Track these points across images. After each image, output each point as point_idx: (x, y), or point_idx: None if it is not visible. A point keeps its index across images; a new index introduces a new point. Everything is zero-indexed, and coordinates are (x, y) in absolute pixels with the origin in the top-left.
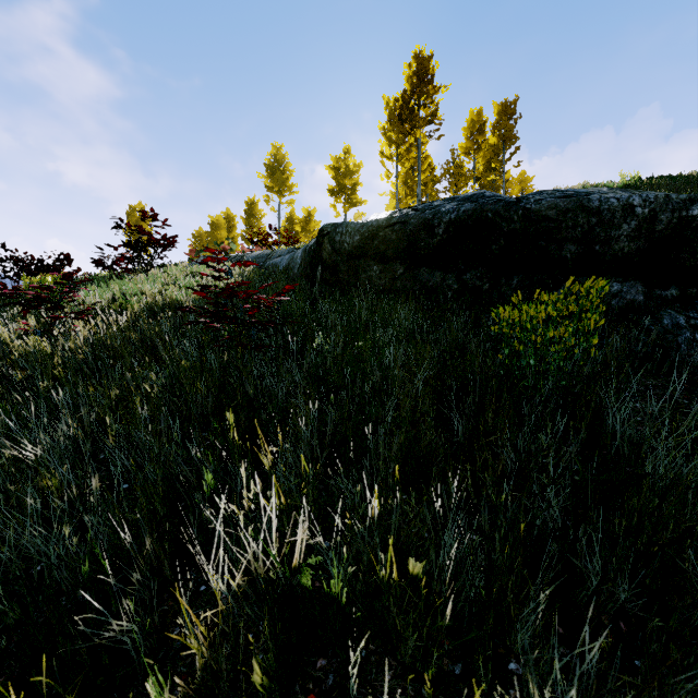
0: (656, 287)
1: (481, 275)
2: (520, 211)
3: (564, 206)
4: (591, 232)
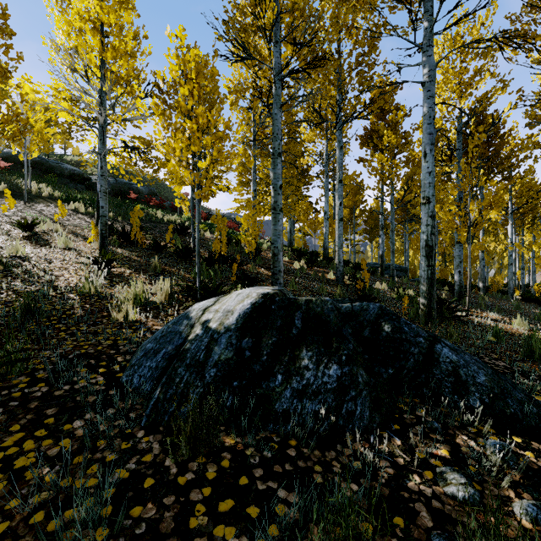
0: (71, 181)
1: (41, 172)
2: (49, 163)
3: (57, 165)
4: (62, 170)
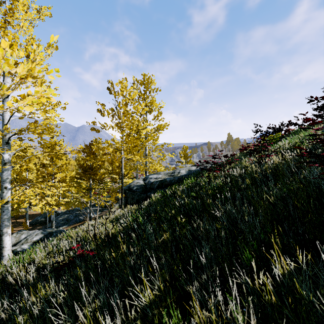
0: None
1: None
2: None
3: None
4: None
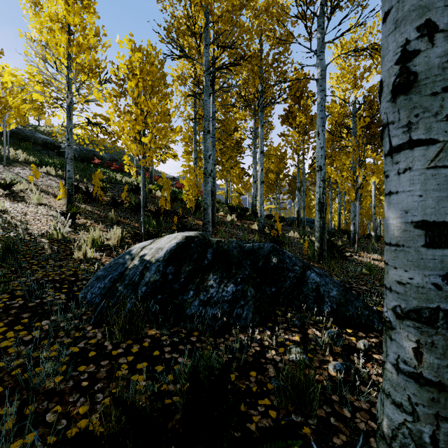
0: (44, 148)
1: (18, 140)
2: (25, 133)
3: (32, 135)
4: (36, 139)
